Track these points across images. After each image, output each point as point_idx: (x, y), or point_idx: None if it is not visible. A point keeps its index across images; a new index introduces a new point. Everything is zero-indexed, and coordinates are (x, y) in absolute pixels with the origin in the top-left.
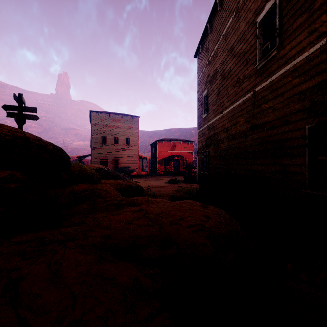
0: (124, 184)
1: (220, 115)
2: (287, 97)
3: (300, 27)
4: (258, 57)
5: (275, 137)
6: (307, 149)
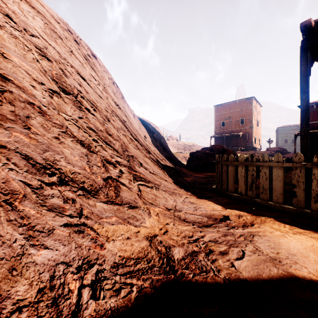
0: None
1: None
2: None
3: None
4: None
5: None
6: None
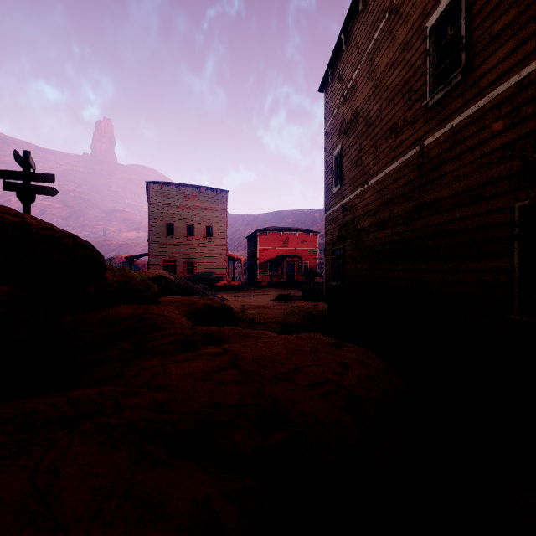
0: (202, 304)
1: (364, 187)
2: (480, 155)
3: (504, 32)
4: (428, 87)
5: (459, 224)
6: (517, 245)
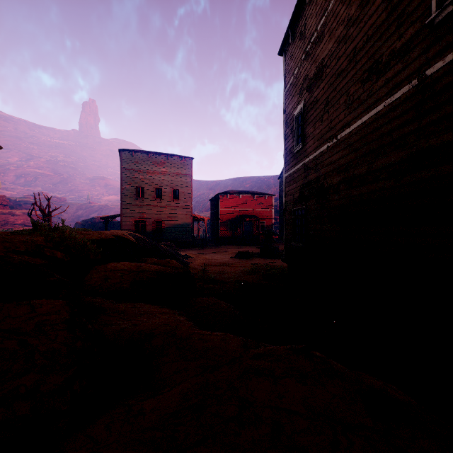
0: (152, 271)
1: (332, 141)
2: None
3: None
4: None
5: None
6: None
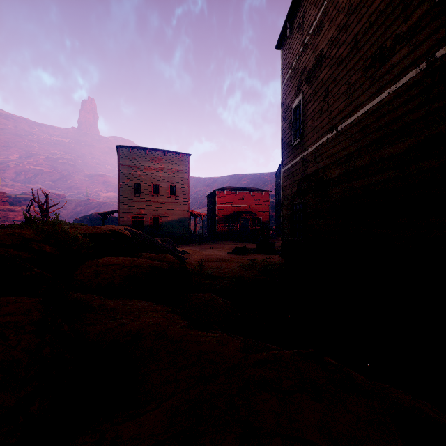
0: (146, 266)
1: (332, 133)
2: None
3: None
4: None
5: None
6: None
